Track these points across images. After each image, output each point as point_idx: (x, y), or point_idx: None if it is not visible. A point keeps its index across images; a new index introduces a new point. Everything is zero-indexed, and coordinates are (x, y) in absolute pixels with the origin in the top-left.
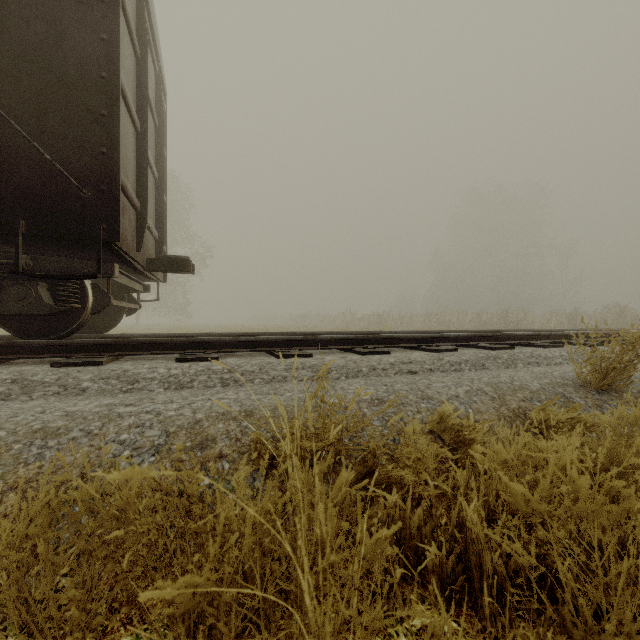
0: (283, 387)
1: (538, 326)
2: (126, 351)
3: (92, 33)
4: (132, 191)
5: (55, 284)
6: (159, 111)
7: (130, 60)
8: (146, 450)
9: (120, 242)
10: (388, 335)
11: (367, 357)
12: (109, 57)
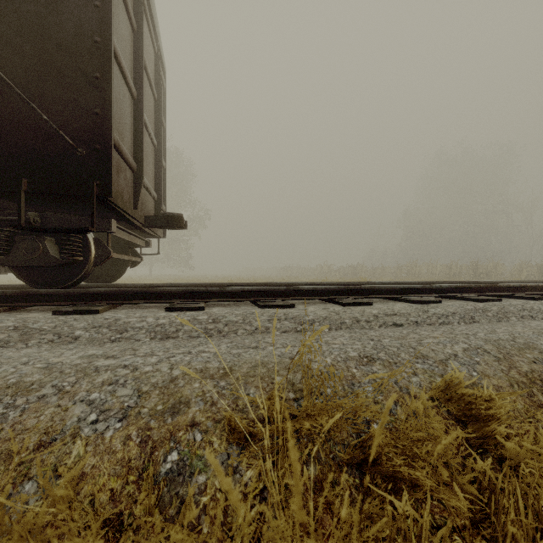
0: (265, 339)
1: (508, 277)
2: (123, 300)
3: (87, 1)
4: (127, 152)
5: (60, 239)
6: (158, 86)
7: (126, 32)
8: (114, 413)
9: (114, 198)
10: (369, 286)
11: (349, 308)
12: (102, 22)
